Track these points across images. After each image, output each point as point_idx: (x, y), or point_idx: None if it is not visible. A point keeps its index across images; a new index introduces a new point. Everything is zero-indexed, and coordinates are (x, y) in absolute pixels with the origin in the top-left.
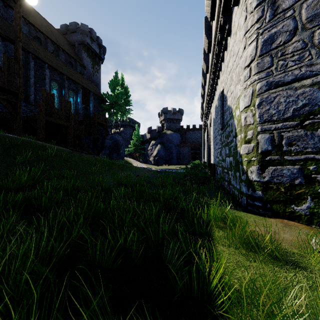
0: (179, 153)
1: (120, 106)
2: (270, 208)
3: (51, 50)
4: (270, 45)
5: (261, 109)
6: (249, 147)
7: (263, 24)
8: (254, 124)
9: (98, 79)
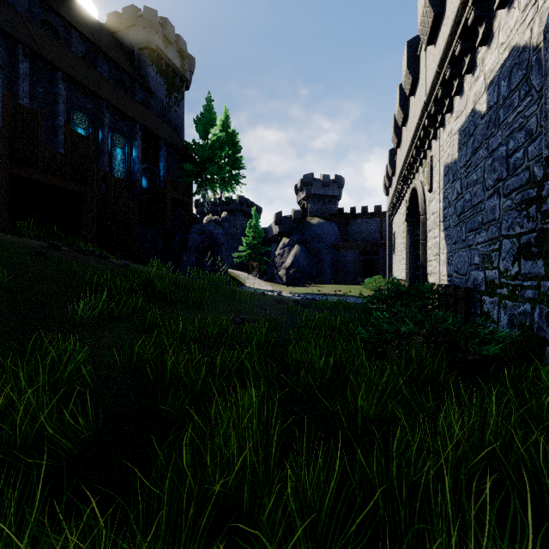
0: (337, 262)
1: (220, 168)
2: None
3: (80, 53)
4: None
5: None
6: None
7: None
8: None
9: (180, 120)
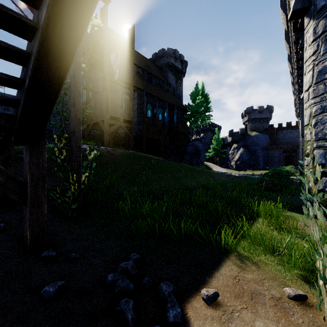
0: (267, 157)
1: (200, 114)
2: (324, 212)
3: (146, 79)
4: (323, 75)
5: (316, 129)
6: (308, 160)
7: (318, 57)
8: (311, 140)
9: (181, 92)
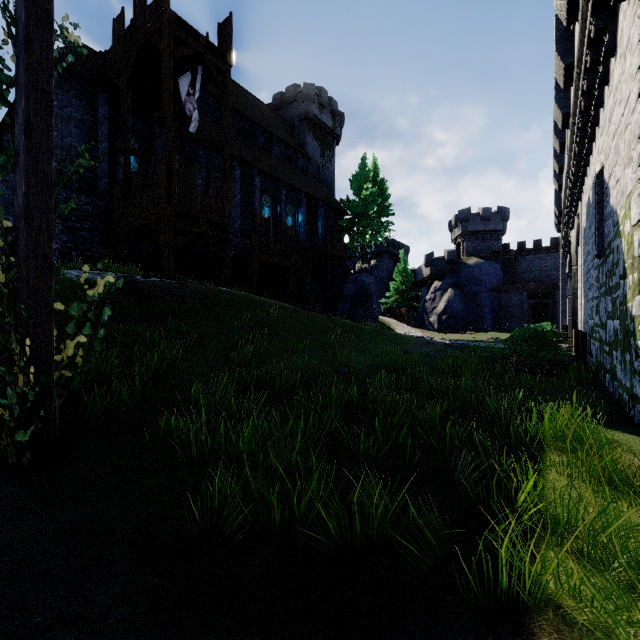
0: (499, 307)
1: (371, 220)
2: None
3: (261, 143)
4: None
5: None
6: None
7: None
8: None
9: (331, 175)
